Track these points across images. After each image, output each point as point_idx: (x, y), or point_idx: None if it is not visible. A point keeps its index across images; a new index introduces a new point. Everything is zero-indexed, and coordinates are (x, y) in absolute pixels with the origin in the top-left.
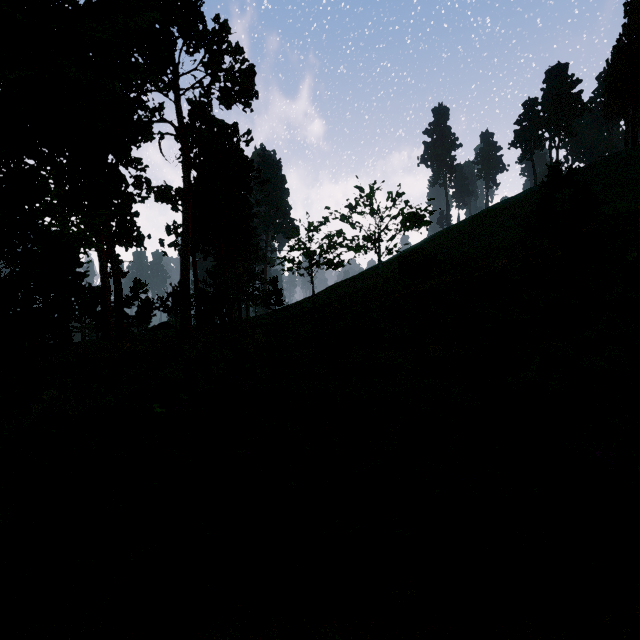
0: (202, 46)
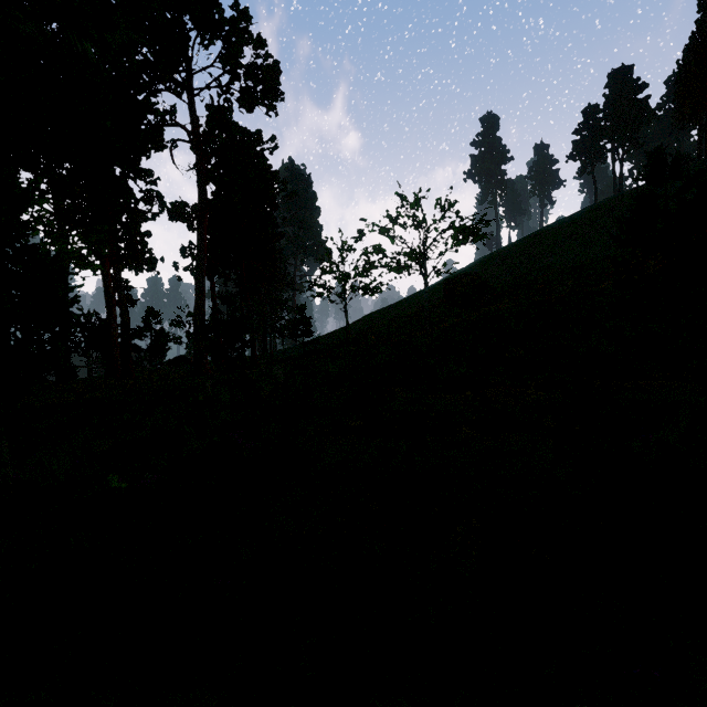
0: (218, 36)
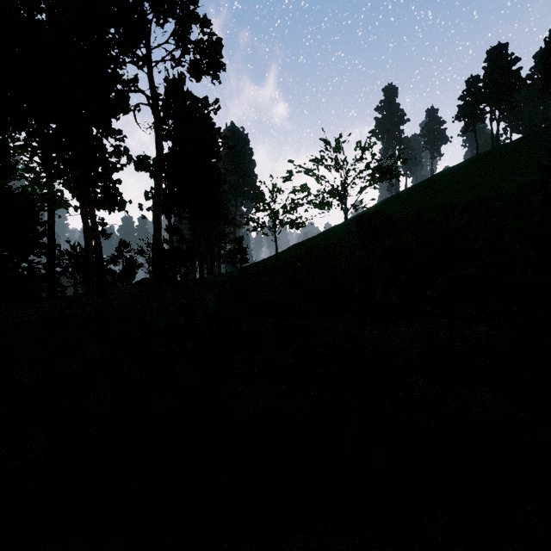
0: (170, 16)
